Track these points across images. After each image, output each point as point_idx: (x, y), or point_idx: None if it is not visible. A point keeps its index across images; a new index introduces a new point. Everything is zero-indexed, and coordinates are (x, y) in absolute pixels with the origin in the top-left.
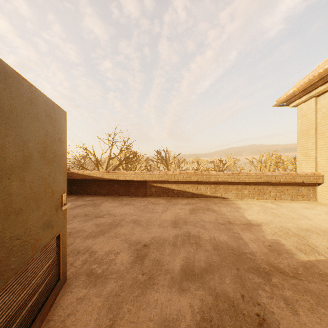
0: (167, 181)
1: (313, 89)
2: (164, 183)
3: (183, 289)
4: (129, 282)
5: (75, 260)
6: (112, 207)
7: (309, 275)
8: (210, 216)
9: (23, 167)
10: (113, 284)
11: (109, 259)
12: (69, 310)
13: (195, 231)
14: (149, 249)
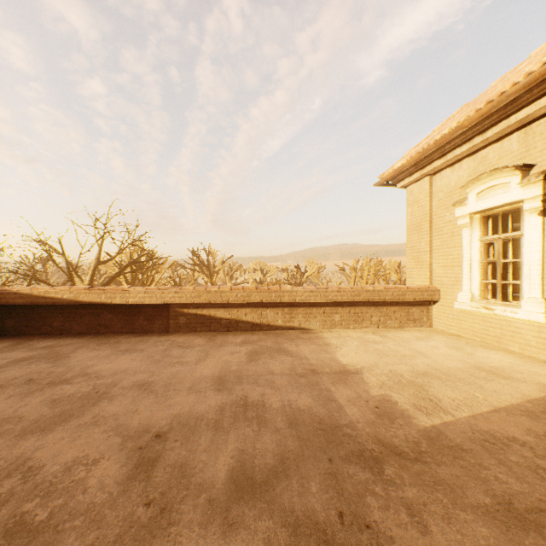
0: (208, 304)
1: (427, 163)
2: (202, 308)
3: (232, 523)
4: (115, 531)
5: None
6: (95, 359)
7: (436, 452)
8: (283, 363)
9: None
10: (72, 544)
11: (73, 479)
12: None
13: (257, 394)
14: (167, 443)
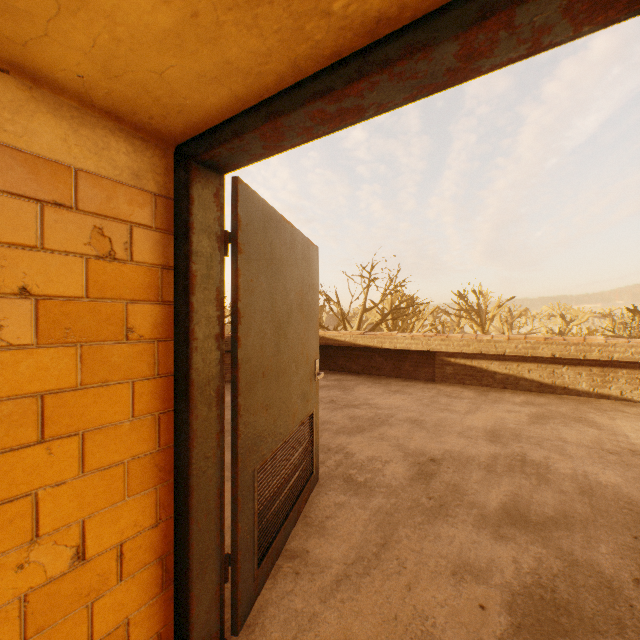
0: (478, 355)
1: None
2: (471, 359)
3: (502, 535)
4: (407, 503)
5: (325, 458)
6: (372, 394)
7: None
8: (582, 433)
9: (286, 322)
10: (381, 499)
11: (374, 467)
12: (327, 513)
13: (538, 455)
14: (440, 467)
